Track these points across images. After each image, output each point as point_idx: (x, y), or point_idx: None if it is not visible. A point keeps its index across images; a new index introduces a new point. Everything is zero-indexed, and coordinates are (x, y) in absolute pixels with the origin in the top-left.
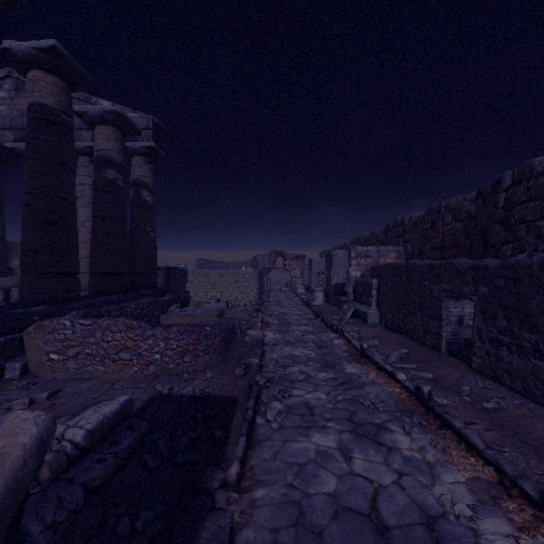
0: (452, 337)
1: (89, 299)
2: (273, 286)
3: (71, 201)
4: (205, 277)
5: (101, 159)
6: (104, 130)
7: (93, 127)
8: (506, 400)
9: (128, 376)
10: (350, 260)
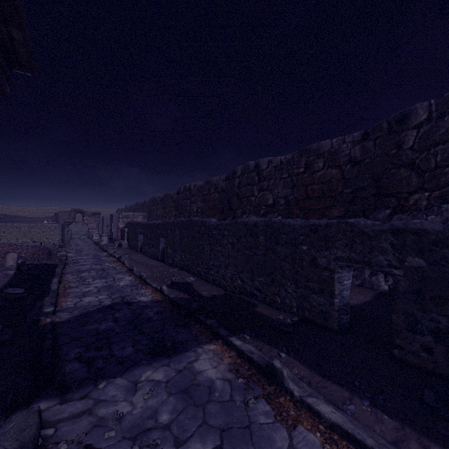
0: (141, 246)
1: None
2: (73, 236)
3: None
4: (16, 229)
5: None
6: None
7: None
8: (141, 257)
9: None
10: (119, 219)
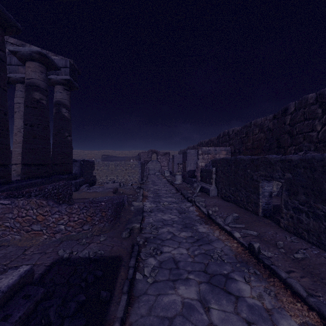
0: (266, 205)
1: (18, 183)
2: (150, 172)
3: (4, 112)
4: (106, 166)
5: (30, 85)
6: (32, 65)
7: (24, 62)
8: (308, 251)
9: (39, 243)
10: (198, 156)
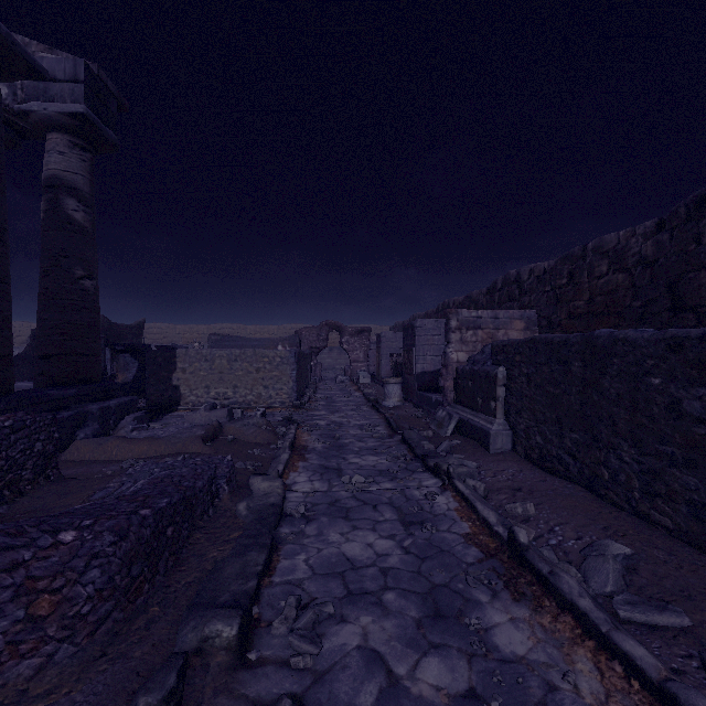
0: None
1: None
2: (325, 374)
3: None
4: (206, 362)
5: None
6: None
7: None
8: None
9: None
10: (449, 333)
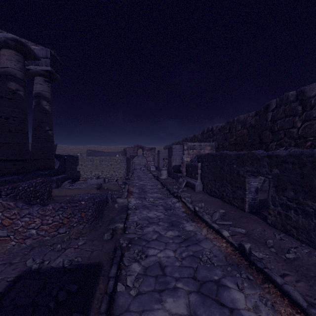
0: (252, 201)
1: None
2: (136, 167)
3: None
4: (90, 161)
5: (5, 74)
6: (8, 53)
7: None
8: (299, 250)
9: (5, 251)
10: (184, 151)
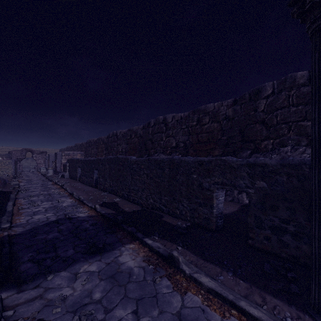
0: (80, 176)
1: None
2: (24, 169)
3: None
4: None
5: None
6: None
7: None
8: (79, 184)
9: None
10: (62, 156)
